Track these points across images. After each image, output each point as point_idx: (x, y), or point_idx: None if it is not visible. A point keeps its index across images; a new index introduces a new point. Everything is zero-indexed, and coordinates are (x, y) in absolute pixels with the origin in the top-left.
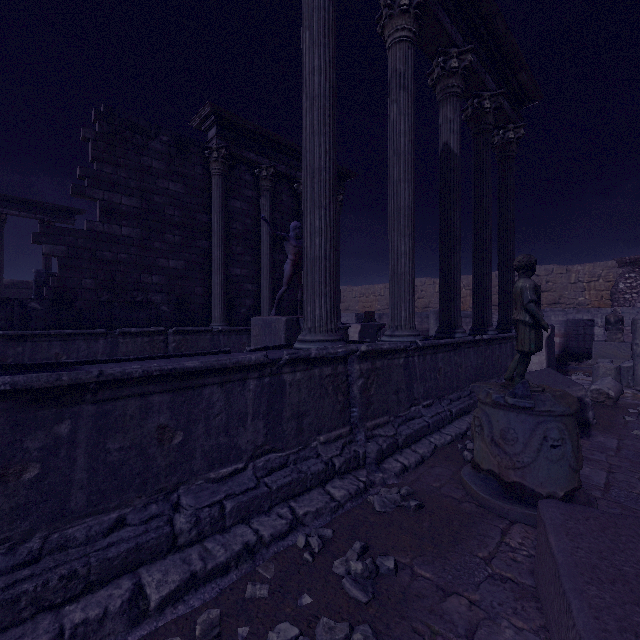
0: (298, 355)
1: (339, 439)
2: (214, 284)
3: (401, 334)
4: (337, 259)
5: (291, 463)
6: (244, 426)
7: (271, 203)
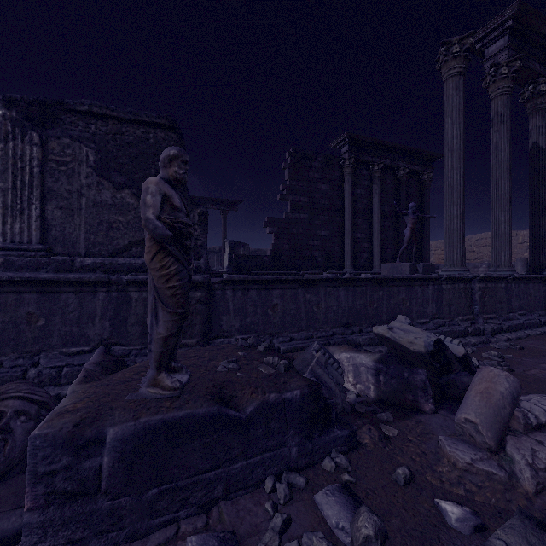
0: (451, 276)
1: (468, 320)
2: (346, 244)
3: (502, 270)
4: (427, 222)
5: (447, 325)
6: (428, 304)
7: (380, 187)
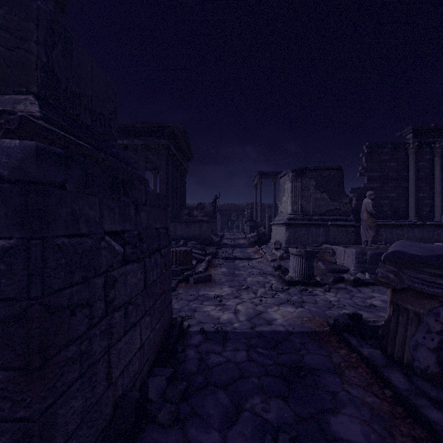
0: None
1: None
2: (410, 202)
3: None
4: None
5: None
6: None
7: (441, 159)
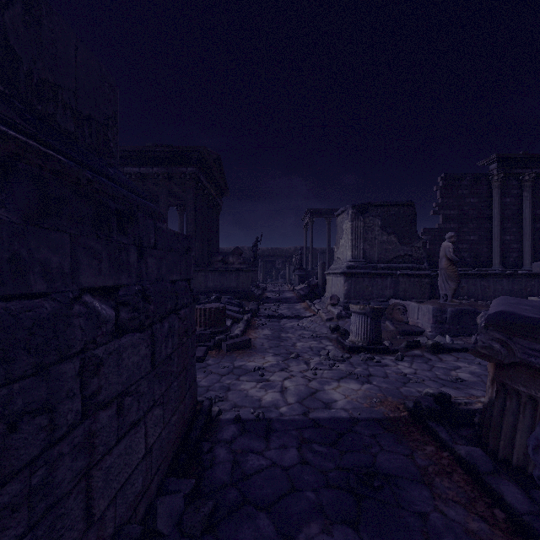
0: None
1: None
2: (494, 246)
3: None
4: None
5: None
6: None
7: (531, 194)
